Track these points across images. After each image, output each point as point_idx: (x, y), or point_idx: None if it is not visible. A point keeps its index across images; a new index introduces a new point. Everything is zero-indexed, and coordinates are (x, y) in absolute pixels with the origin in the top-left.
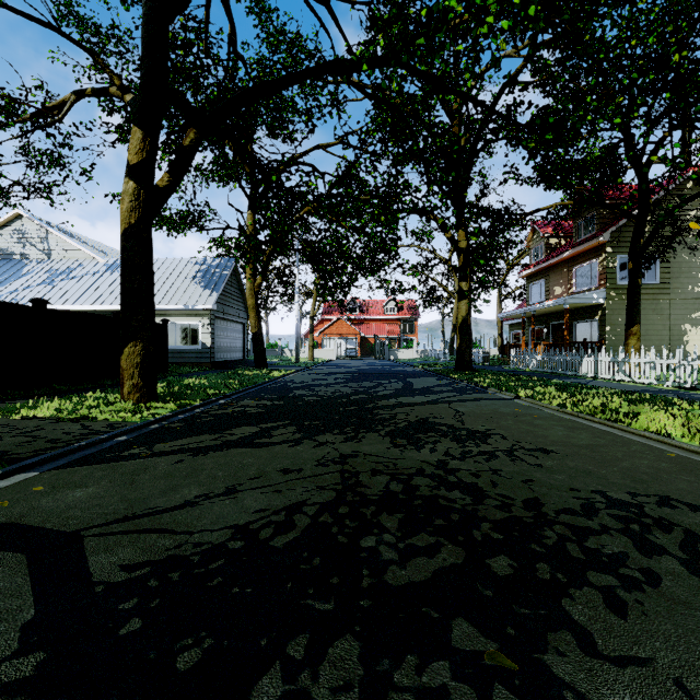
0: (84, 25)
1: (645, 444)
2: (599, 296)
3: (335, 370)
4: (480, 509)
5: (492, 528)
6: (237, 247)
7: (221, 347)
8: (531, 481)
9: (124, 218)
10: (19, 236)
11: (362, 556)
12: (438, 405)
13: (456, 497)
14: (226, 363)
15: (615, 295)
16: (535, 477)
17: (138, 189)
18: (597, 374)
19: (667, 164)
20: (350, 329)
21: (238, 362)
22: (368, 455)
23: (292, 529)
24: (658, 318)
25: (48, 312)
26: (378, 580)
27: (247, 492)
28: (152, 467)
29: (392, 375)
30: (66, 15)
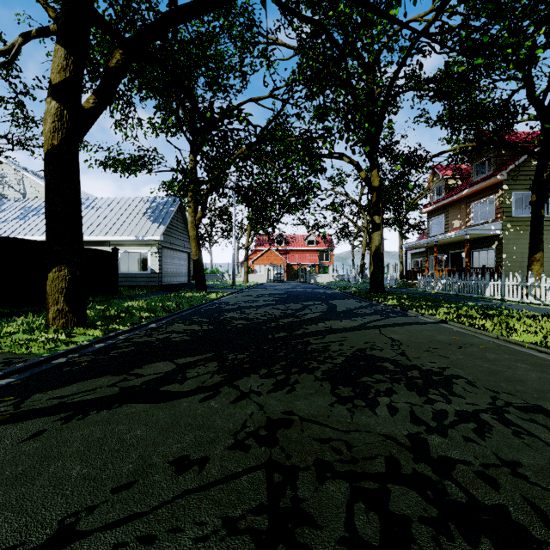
0: None
1: None
2: (497, 228)
3: (265, 292)
4: None
5: None
6: (175, 181)
7: (168, 272)
8: None
9: (46, 139)
10: None
11: None
12: (368, 331)
13: None
14: (172, 286)
15: (510, 227)
16: None
17: (61, 109)
18: (504, 297)
19: None
20: (278, 258)
21: (183, 285)
22: (305, 421)
23: None
24: (549, 247)
25: None
26: None
27: (89, 544)
28: None
29: (315, 297)
30: None
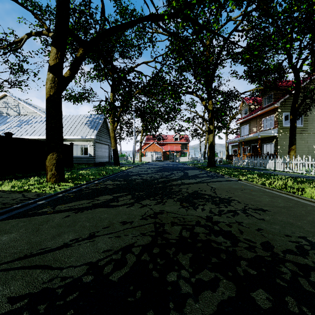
0: (34, 5)
1: (314, 206)
2: (275, 132)
3: (151, 166)
4: (237, 250)
5: (248, 265)
6: (105, 108)
7: (98, 156)
8: (261, 230)
9: (47, 92)
10: (5, 105)
11: (168, 289)
12: (201, 184)
13: (221, 241)
14: (101, 163)
15: (282, 131)
16: (262, 227)
17: (54, 78)
18: (275, 168)
19: (310, 68)
20: (158, 148)
21: (106, 163)
22: (168, 212)
23: (124, 266)
24: (302, 142)
25: (13, 138)
26: (181, 313)
27: (101, 237)
28: (51, 220)
29: (178, 169)
30: (25, 1)
